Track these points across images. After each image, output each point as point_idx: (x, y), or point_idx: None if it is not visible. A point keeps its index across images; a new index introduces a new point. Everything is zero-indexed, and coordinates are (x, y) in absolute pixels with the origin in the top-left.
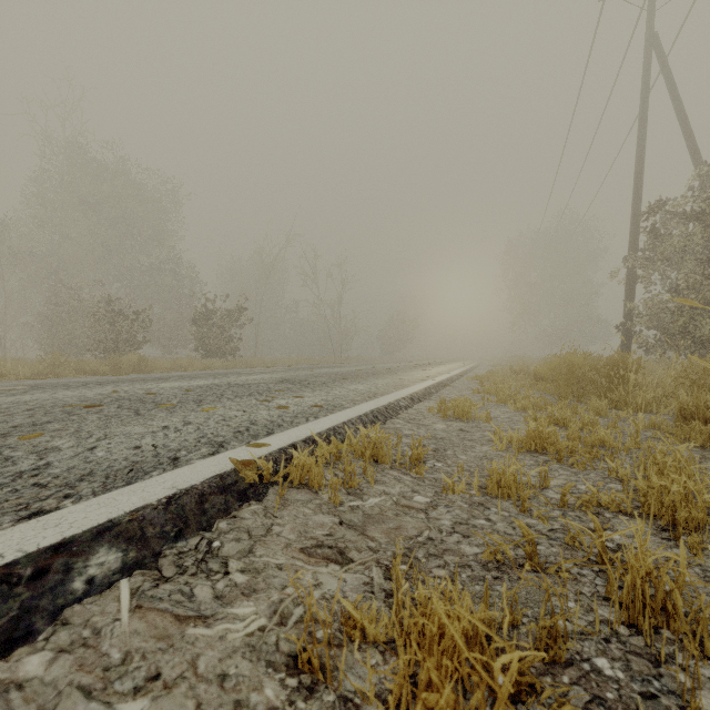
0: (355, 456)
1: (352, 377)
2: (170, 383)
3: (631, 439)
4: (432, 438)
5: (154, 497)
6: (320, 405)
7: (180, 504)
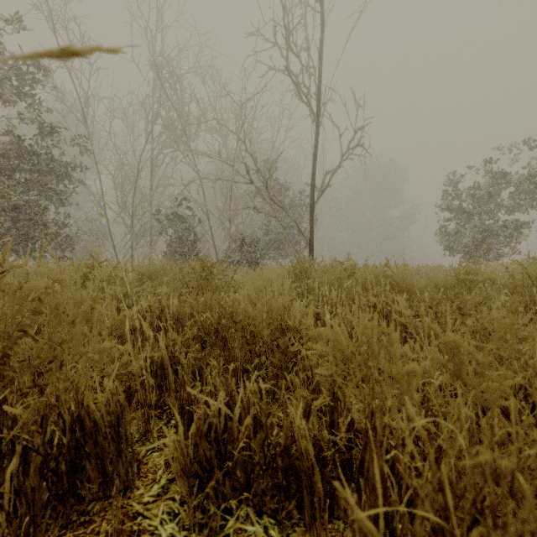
0: None
1: None
2: None
3: None
4: None
5: None
6: None
7: None
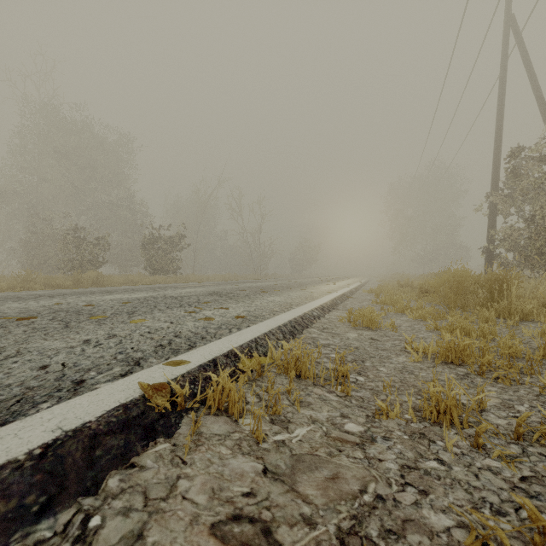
0: (277, 371)
1: (270, 290)
2: (113, 295)
3: (540, 350)
4: (348, 348)
5: (24, 447)
6: (242, 316)
7: (59, 455)
